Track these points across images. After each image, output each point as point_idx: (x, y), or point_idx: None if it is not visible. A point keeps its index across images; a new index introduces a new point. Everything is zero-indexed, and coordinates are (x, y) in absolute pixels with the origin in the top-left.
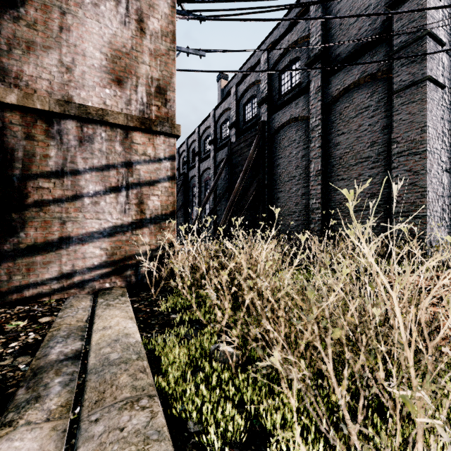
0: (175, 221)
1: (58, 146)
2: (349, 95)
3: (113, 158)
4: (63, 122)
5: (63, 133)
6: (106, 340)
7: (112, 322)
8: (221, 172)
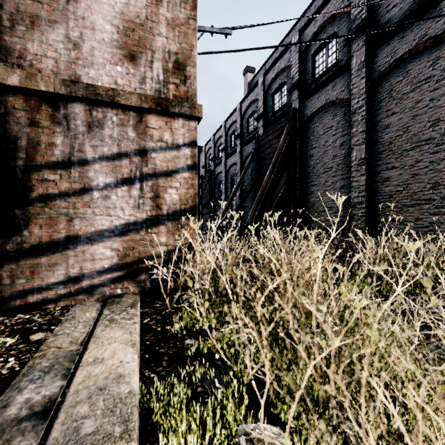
0: (193, 217)
1: (65, 132)
2: (402, 67)
3: (126, 145)
4: (70, 105)
5: (70, 118)
6: (89, 387)
7: (107, 351)
8: (248, 166)
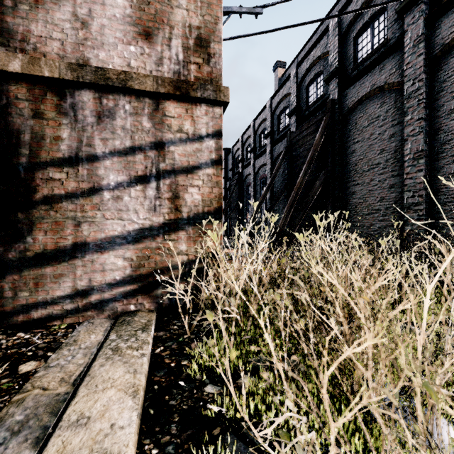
0: (217, 221)
1: (72, 124)
2: None
3: (140, 137)
4: (77, 93)
5: (77, 108)
6: None
7: (98, 403)
8: (279, 166)
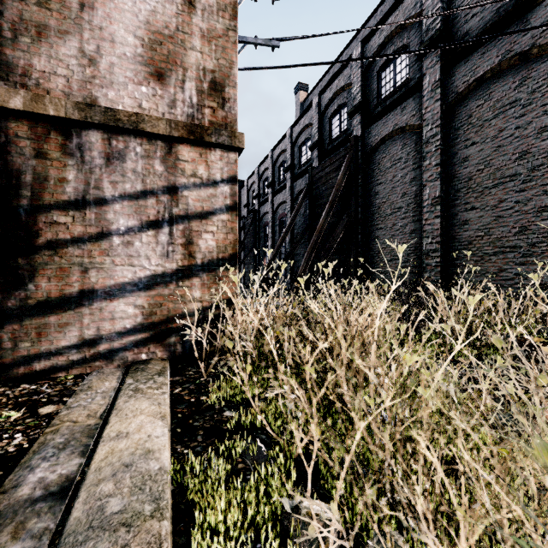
0: (233, 268)
1: (79, 166)
2: (483, 88)
3: (152, 181)
4: (84, 133)
5: (84, 148)
6: (113, 464)
7: (132, 424)
8: (300, 206)
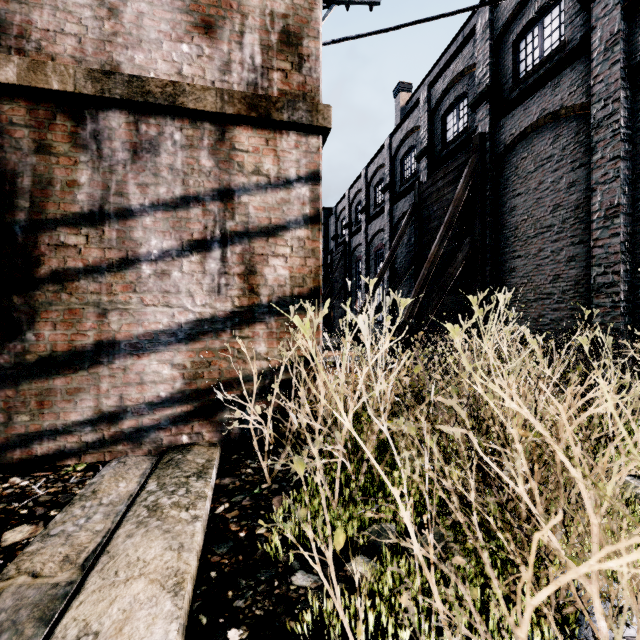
0: (312, 308)
1: (94, 163)
2: None
3: (196, 182)
4: (102, 115)
5: (102, 137)
6: None
7: (114, 607)
8: (403, 232)
